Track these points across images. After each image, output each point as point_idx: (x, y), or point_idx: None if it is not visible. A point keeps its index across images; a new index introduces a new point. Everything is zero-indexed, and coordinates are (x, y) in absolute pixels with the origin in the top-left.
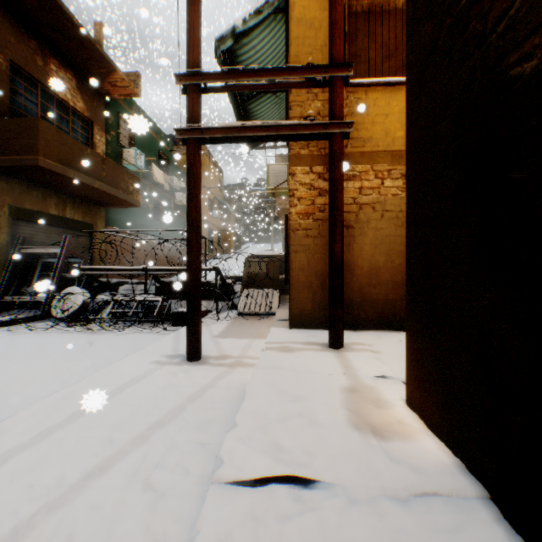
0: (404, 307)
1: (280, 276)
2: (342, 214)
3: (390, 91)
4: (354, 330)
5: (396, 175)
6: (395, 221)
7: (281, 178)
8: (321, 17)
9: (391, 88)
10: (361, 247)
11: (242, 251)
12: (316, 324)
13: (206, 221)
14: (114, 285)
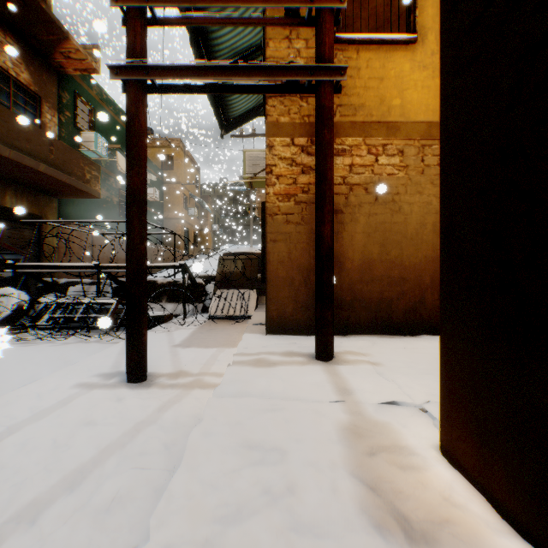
0: (401, 307)
1: (258, 275)
2: (332, 188)
3: (386, 52)
4: (343, 335)
5: (392, 151)
6: (391, 205)
7: (259, 166)
8: None
9: (387, 48)
10: (351, 236)
11: (221, 252)
12: (298, 329)
13: (181, 219)
14: (63, 286)
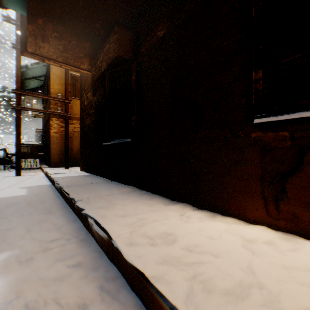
0: None
1: (39, 153)
2: (69, 135)
3: None
4: (73, 167)
5: None
6: None
7: None
8: (62, 75)
9: None
10: (75, 143)
11: None
12: (60, 166)
13: None
14: None
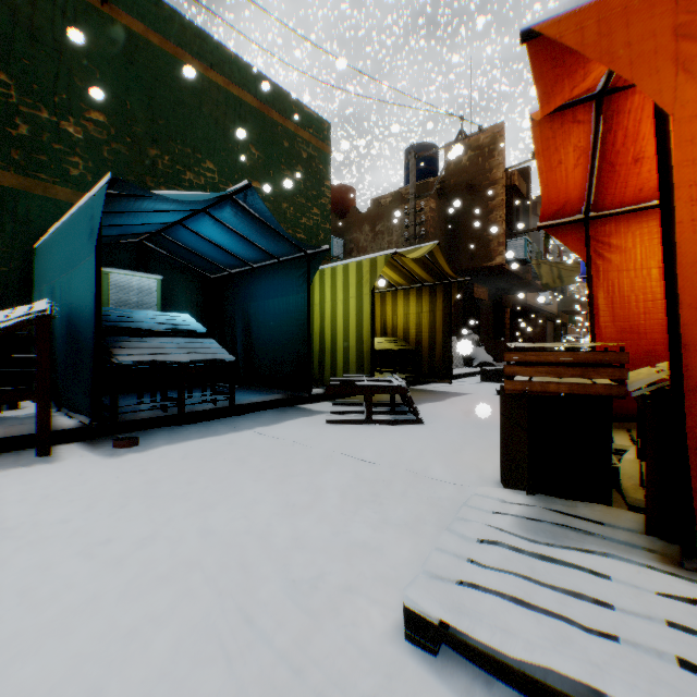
0: None
1: None
2: None
3: None
4: None
5: None
6: None
7: None
8: None
9: None
10: None
11: None
12: None
13: None
14: None
